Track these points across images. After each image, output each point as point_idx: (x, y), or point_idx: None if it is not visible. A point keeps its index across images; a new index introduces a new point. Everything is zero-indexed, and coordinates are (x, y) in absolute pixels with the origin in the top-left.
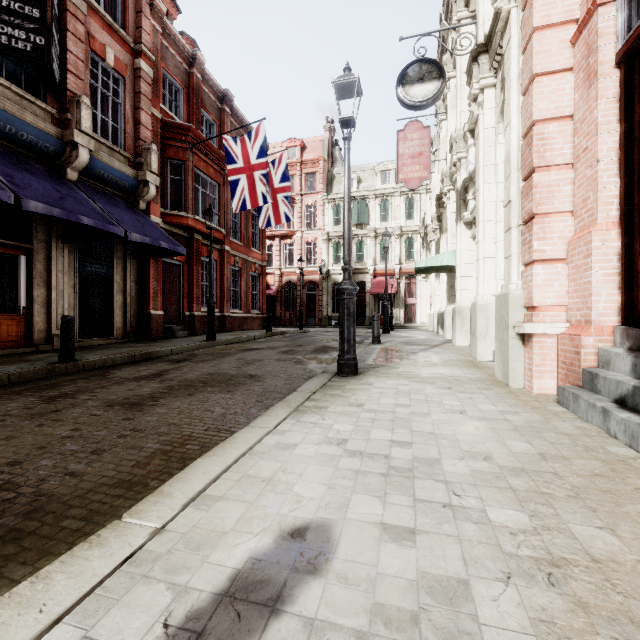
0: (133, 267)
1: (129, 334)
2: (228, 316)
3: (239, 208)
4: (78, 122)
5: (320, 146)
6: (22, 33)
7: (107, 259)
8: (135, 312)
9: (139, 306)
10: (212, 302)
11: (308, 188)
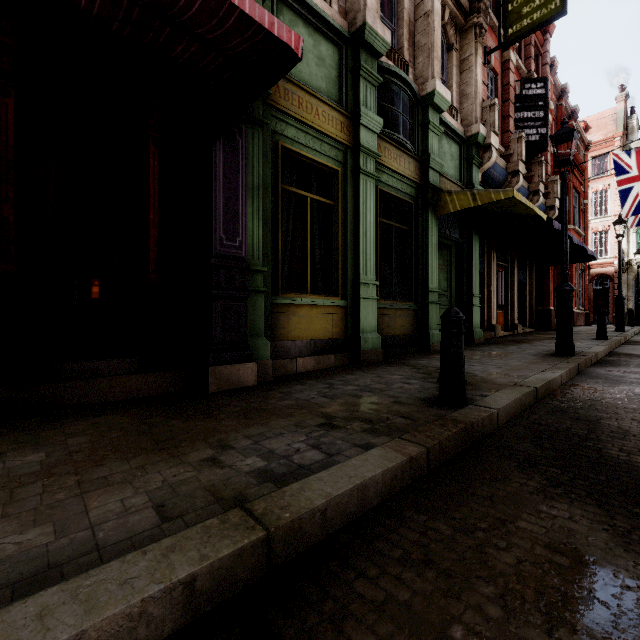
0: (533, 274)
1: (535, 325)
2: (574, 312)
3: (630, 213)
4: (539, 176)
5: (611, 121)
6: (533, 130)
7: (520, 269)
8: (534, 308)
9: (537, 304)
10: (622, 298)
11: (596, 172)
